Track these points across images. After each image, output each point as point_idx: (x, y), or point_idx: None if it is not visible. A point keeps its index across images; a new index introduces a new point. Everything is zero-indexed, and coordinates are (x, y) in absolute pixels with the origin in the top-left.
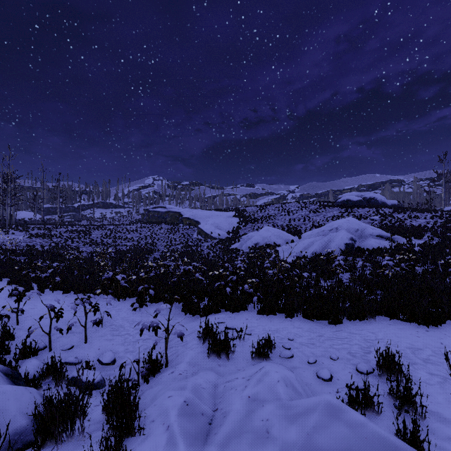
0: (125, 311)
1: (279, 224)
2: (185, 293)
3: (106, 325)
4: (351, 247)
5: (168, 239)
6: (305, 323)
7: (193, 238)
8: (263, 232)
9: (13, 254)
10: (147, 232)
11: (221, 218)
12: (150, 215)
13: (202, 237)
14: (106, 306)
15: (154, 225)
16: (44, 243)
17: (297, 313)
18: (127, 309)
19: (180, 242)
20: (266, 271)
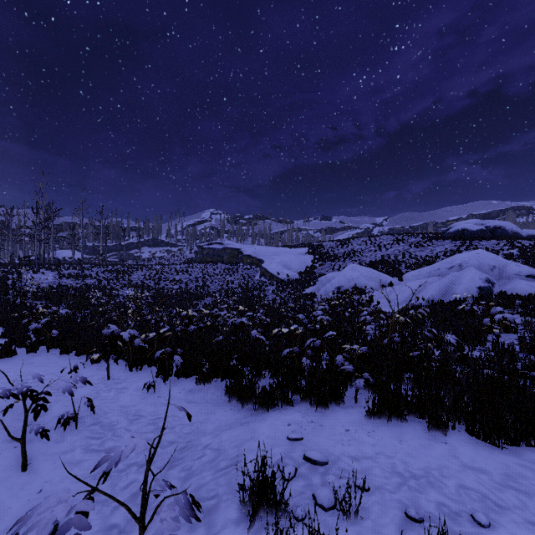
0: (132, 391)
1: (368, 262)
2: (233, 363)
3: (84, 425)
4: (489, 293)
5: (223, 281)
6: (483, 452)
7: (255, 280)
8: (348, 271)
9: (33, 298)
10: (199, 273)
11: (291, 256)
12: (204, 253)
13: (266, 279)
14: (106, 380)
15: (209, 264)
16: (75, 285)
17: (453, 421)
18: (136, 387)
19: (238, 285)
20: (364, 328)
